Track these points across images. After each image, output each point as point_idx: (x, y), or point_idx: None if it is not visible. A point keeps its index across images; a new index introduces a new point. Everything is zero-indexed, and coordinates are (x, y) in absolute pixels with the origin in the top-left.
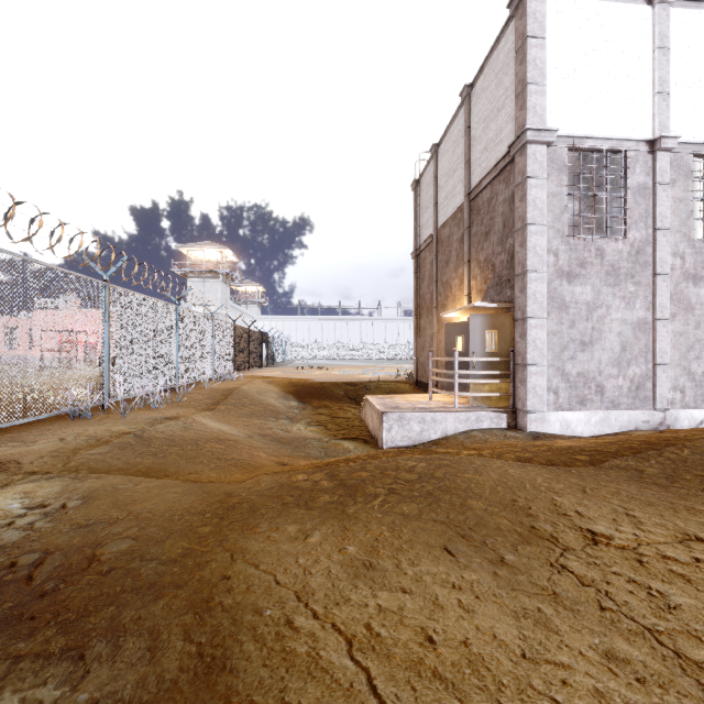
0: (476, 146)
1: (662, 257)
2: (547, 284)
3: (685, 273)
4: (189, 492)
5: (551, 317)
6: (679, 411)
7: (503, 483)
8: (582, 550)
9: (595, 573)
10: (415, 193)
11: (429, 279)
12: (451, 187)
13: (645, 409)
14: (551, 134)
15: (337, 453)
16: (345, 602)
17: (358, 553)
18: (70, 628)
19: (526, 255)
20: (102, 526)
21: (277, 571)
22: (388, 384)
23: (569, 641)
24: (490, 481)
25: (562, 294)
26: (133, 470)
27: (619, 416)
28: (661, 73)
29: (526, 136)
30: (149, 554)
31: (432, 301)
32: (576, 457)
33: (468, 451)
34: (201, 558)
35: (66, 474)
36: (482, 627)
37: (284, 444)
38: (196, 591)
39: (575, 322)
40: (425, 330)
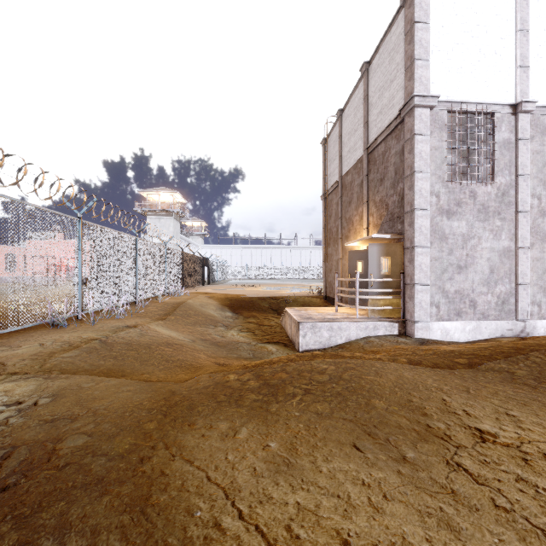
0: (373, 111)
1: (523, 198)
2: (430, 219)
3: (541, 210)
4: (140, 390)
5: (434, 246)
6: (536, 322)
7: (400, 384)
8: (473, 448)
9: (487, 471)
10: (324, 148)
11: (335, 216)
12: (353, 143)
13: (509, 320)
14: (434, 100)
15: (262, 355)
16: (268, 500)
17: (279, 451)
18: (24, 524)
19: (413, 197)
20: (65, 422)
21: (209, 468)
22: (303, 298)
23: (471, 543)
24: (388, 382)
25: (443, 227)
26: (96, 371)
27: (488, 325)
28: (522, 50)
29: (414, 101)
30: (100, 450)
31: (338, 234)
32: (457, 360)
33: (369, 355)
34: (145, 454)
35: (41, 375)
36: (391, 527)
37: (220, 347)
38: (137, 487)
39: (453, 250)
40: (332, 256)
